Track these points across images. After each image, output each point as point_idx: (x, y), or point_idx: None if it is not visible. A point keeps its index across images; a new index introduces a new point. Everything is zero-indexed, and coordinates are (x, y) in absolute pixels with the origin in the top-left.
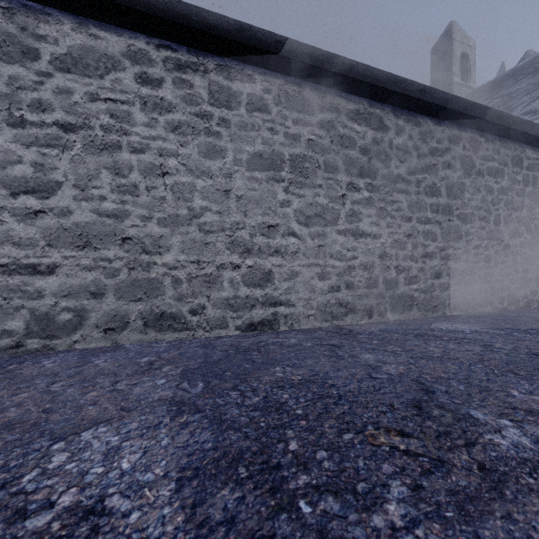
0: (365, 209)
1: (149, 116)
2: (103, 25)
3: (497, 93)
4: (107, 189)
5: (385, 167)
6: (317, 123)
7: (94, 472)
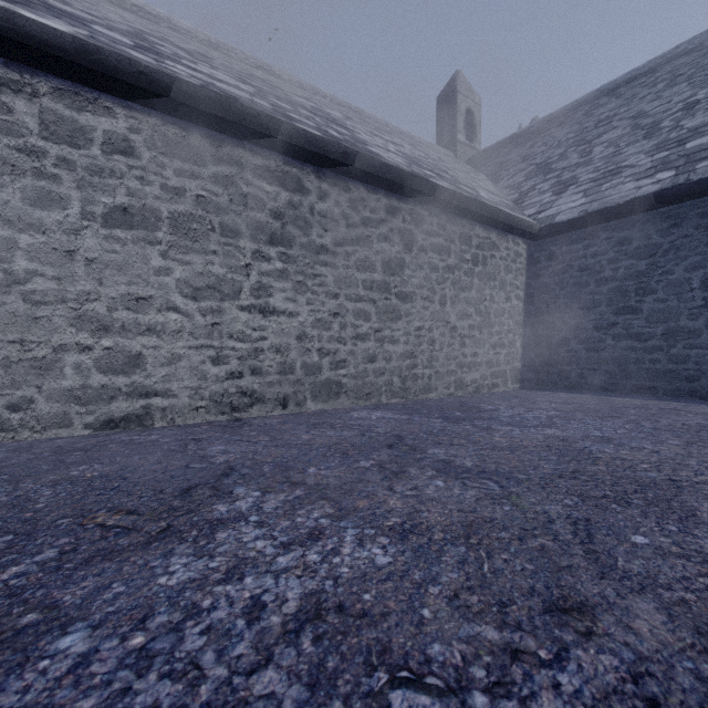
0: (278, 282)
1: None
2: None
3: (493, 160)
4: None
5: (304, 235)
6: (210, 177)
7: None
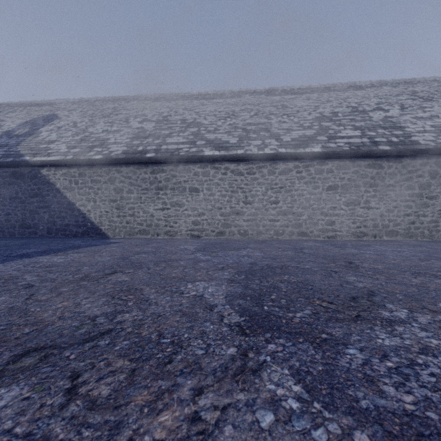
0: (372, 199)
1: (299, 181)
2: (288, 161)
3: None
4: (289, 201)
5: (382, 182)
6: (351, 172)
7: (311, 244)
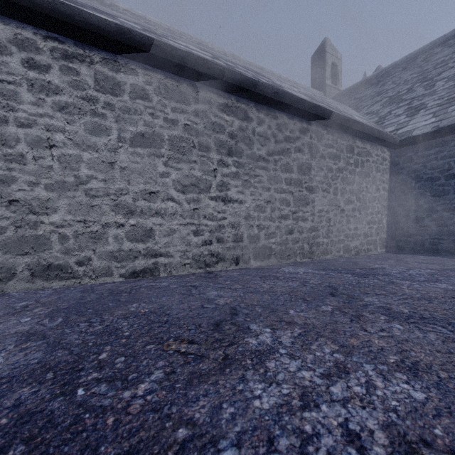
0: (233, 181)
1: (36, 96)
2: None
3: (353, 96)
4: None
5: (249, 149)
6: (192, 112)
7: None
